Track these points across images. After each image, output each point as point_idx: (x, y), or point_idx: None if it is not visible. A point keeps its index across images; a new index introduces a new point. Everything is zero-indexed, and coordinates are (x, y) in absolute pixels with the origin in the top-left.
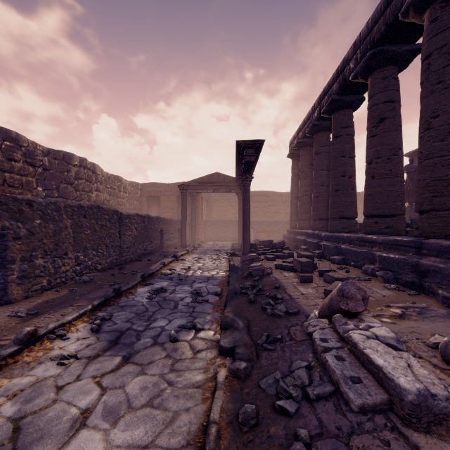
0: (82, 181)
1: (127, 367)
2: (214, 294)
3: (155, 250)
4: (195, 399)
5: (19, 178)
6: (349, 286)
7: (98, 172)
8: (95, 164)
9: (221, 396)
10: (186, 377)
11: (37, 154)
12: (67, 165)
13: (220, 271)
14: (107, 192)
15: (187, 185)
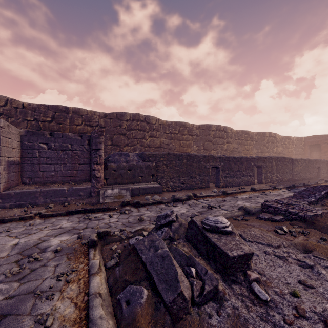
0: (269, 143)
1: None
2: None
3: (313, 178)
4: None
5: (249, 147)
6: None
7: (277, 137)
8: (275, 133)
9: None
10: None
11: (253, 136)
12: (263, 137)
13: None
14: (281, 146)
15: None
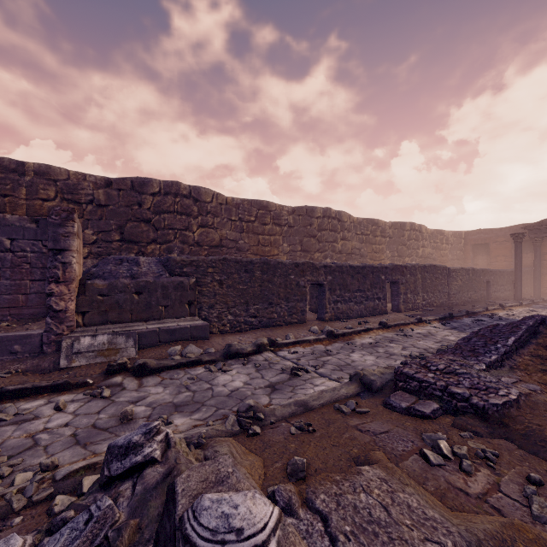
0: (412, 241)
1: (460, 333)
2: None
3: (480, 300)
4: None
5: (378, 247)
6: None
7: (423, 231)
8: (421, 225)
9: None
10: None
11: (386, 229)
12: (402, 231)
13: None
14: (431, 246)
15: (522, 234)
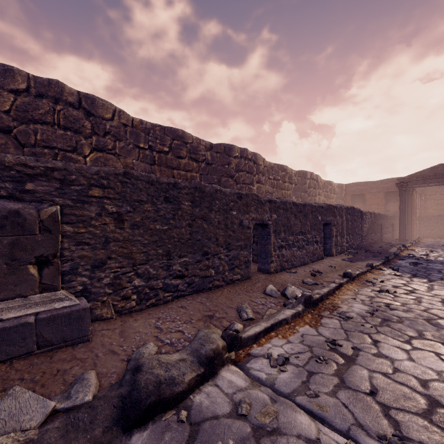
0: (311, 189)
1: (435, 282)
2: None
3: (377, 241)
4: None
5: (287, 192)
6: None
7: (319, 181)
8: (317, 175)
9: None
10: None
11: (292, 176)
12: (304, 180)
13: None
14: (323, 195)
15: (406, 183)
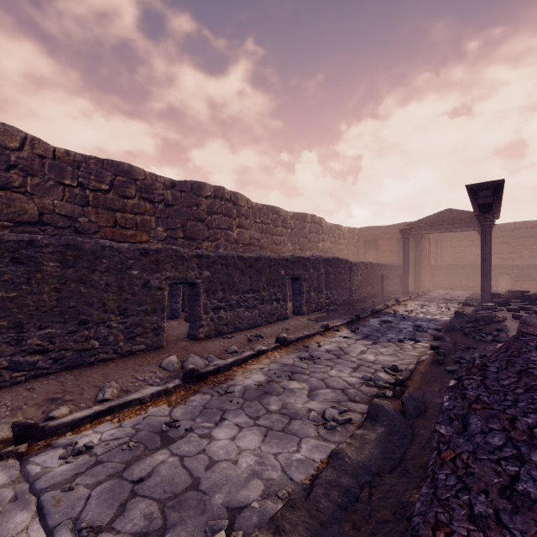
0: (313, 234)
1: (376, 345)
2: (434, 330)
3: (376, 295)
4: (413, 358)
5: (280, 238)
6: (532, 318)
7: (323, 224)
8: (321, 218)
9: (427, 356)
10: (409, 353)
11: (288, 219)
12: (304, 223)
13: (444, 316)
14: (330, 240)
15: (409, 229)
